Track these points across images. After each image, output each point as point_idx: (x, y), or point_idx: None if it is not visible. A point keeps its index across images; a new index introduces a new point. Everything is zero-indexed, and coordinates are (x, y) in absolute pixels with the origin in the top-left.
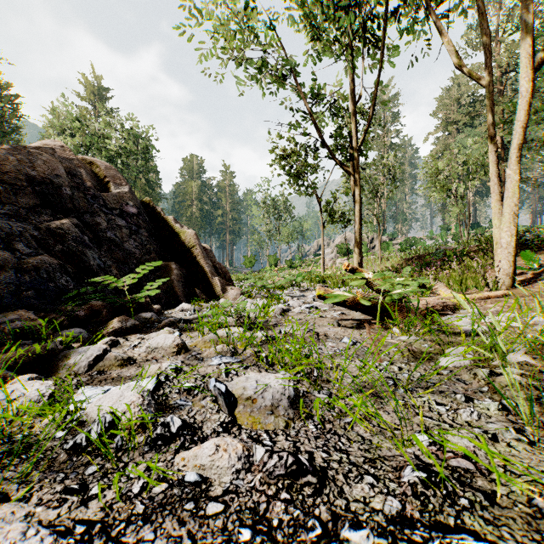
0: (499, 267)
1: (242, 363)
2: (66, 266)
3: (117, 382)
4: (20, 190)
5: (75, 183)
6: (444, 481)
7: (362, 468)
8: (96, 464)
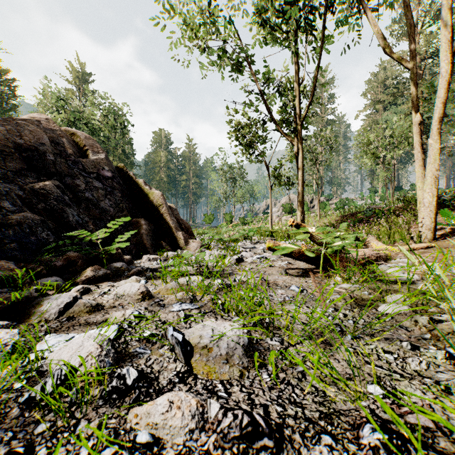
0: (422, 223)
1: (200, 309)
2: (48, 222)
3: (84, 328)
4: (9, 156)
5: (57, 150)
6: (406, 443)
7: (318, 425)
8: (46, 422)
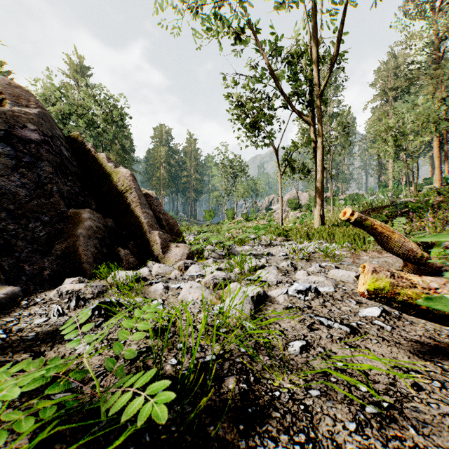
0: None
1: None
2: None
3: None
4: None
5: None
6: None
7: None
8: None
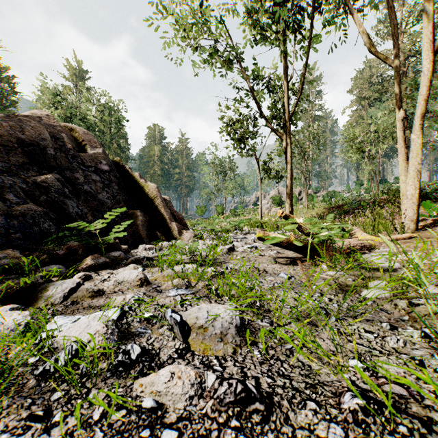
0: (405, 214)
1: (195, 294)
2: (49, 213)
3: (87, 311)
4: (12, 151)
5: (57, 145)
6: (382, 407)
7: (304, 394)
8: (61, 390)
